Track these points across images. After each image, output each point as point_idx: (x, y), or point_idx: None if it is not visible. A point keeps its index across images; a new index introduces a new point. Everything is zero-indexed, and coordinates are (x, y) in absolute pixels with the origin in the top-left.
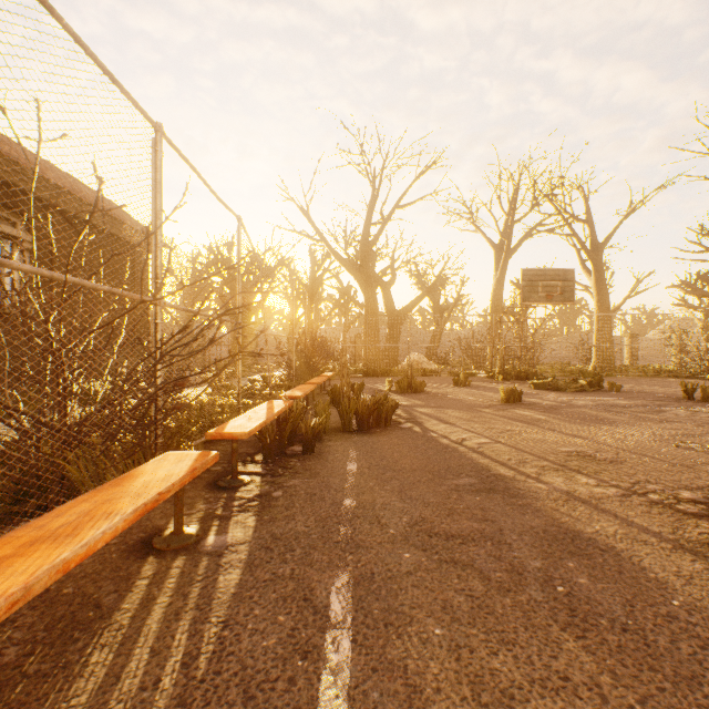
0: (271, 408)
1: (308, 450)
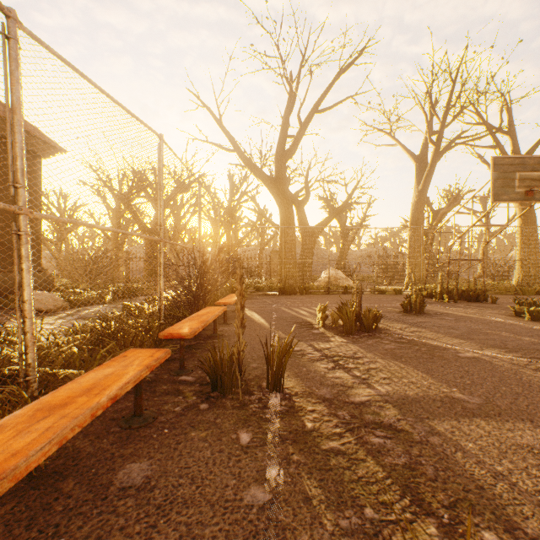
0: None
1: None
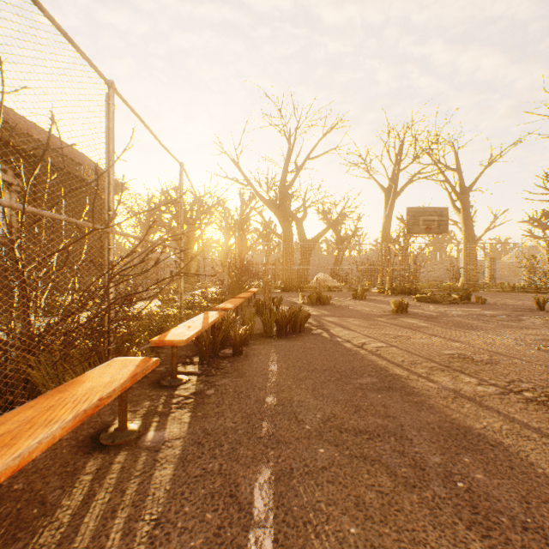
0: (207, 318)
1: (237, 353)
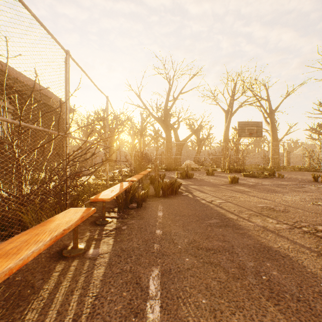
0: (122, 186)
1: (139, 206)
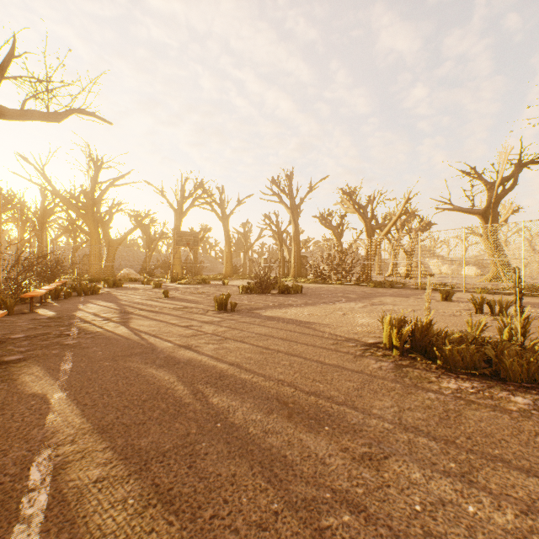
0: (51, 286)
1: (67, 298)
